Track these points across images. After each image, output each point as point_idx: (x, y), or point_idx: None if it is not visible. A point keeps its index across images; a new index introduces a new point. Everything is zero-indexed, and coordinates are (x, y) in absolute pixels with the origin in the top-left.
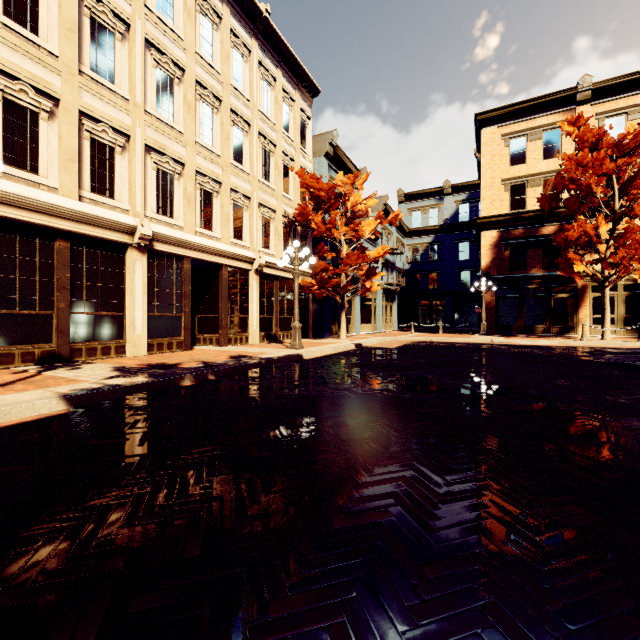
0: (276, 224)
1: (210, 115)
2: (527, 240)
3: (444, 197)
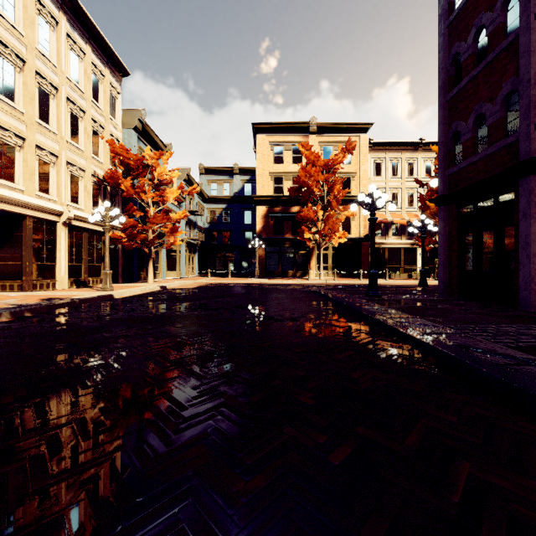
0: (85, 182)
1: (12, 72)
2: (283, 215)
3: (234, 175)
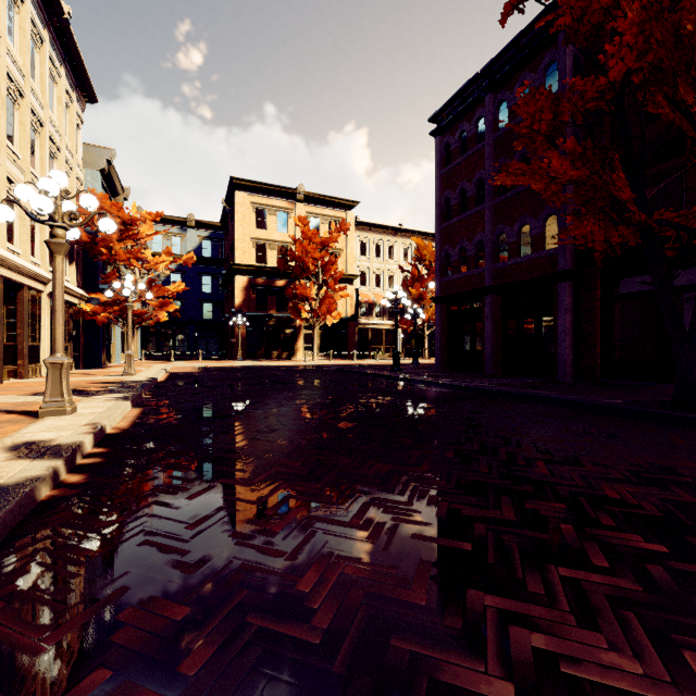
0: None
1: (11, 110)
2: (268, 288)
3: (188, 229)
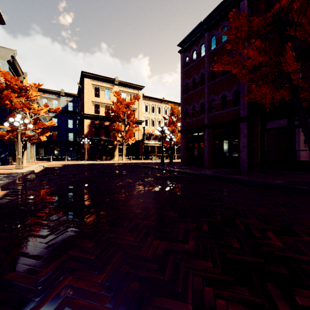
0: None
1: None
2: (100, 126)
3: (61, 96)
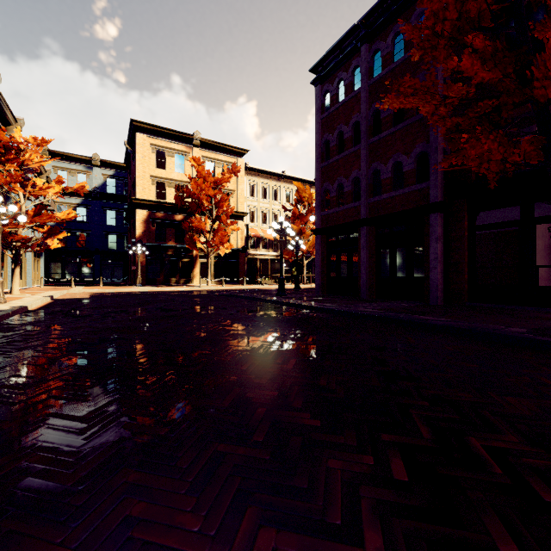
0: None
1: None
2: (166, 222)
3: (93, 167)
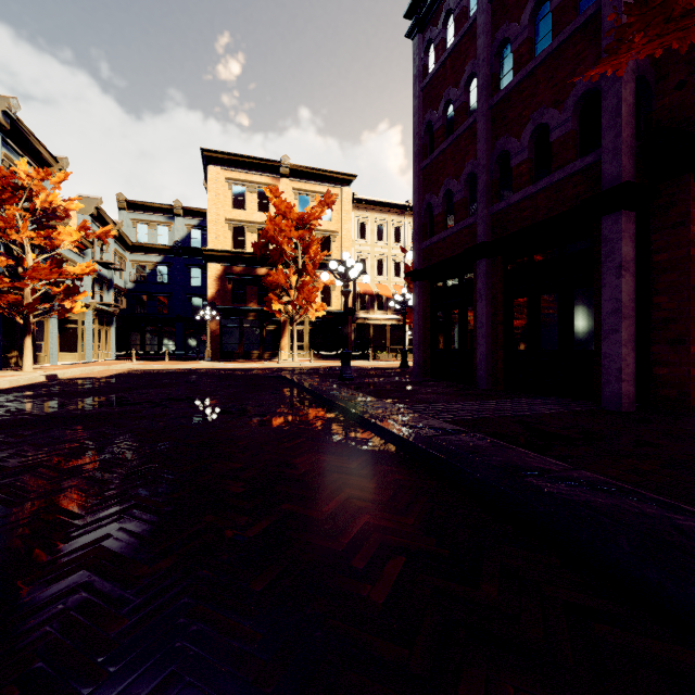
0: None
1: None
2: (246, 277)
3: (175, 217)
